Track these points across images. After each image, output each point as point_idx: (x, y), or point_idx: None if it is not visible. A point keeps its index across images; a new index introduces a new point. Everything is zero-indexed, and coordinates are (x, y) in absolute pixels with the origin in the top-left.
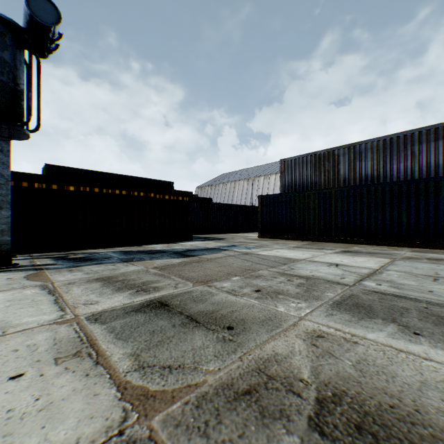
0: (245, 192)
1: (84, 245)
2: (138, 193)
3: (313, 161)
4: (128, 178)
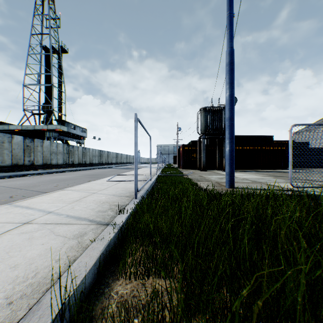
0: None
1: (236, 168)
2: (257, 147)
3: None
4: (244, 137)
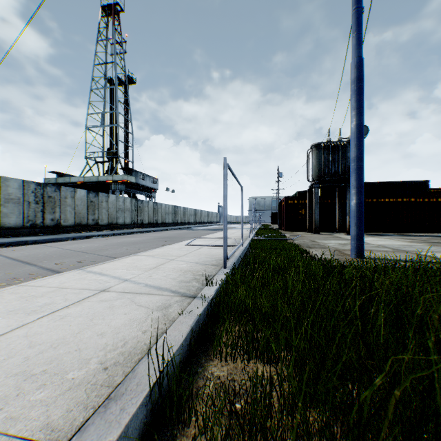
0: None
1: (367, 231)
2: (400, 199)
3: None
4: (380, 184)
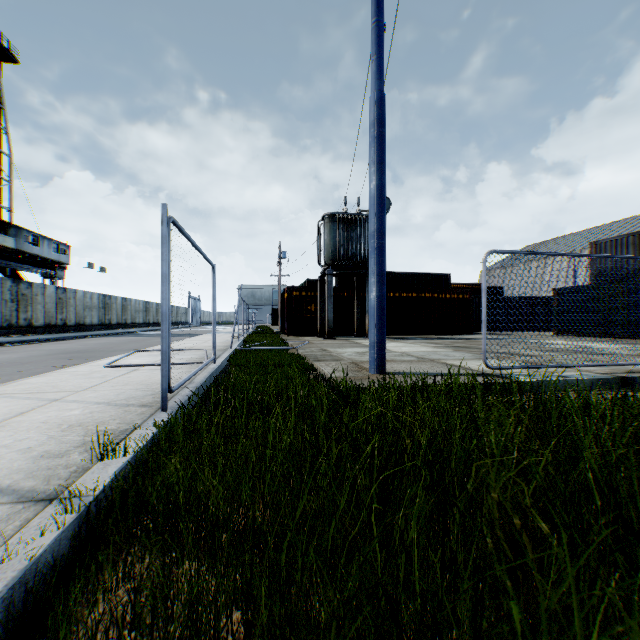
0: (562, 274)
1: (389, 334)
2: (425, 294)
3: (634, 242)
4: (403, 275)
